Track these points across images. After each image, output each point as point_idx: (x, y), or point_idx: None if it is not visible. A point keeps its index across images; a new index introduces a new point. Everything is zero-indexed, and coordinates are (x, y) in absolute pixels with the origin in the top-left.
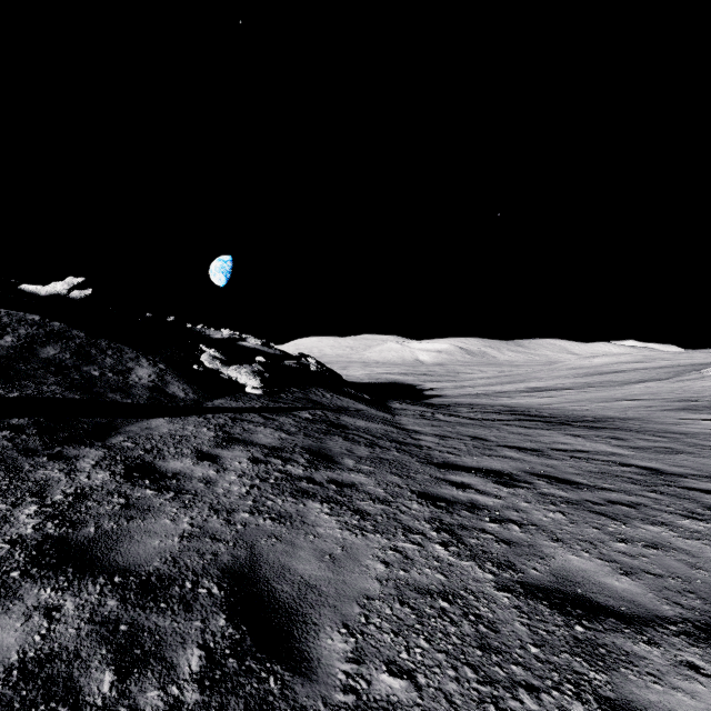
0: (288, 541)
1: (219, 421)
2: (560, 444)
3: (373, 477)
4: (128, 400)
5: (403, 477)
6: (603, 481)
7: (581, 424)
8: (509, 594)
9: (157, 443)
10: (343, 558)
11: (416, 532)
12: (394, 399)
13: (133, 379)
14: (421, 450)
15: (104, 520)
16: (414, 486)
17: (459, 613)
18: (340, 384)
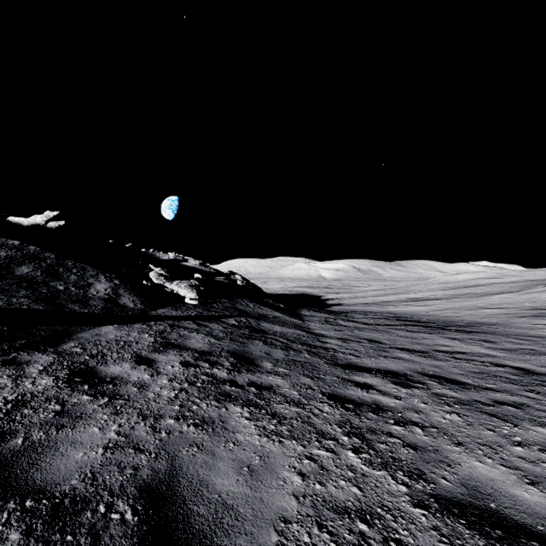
0: (208, 450)
1: (159, 328)
2: (441, 346)
3: (288, 379)
4: (85, 310)
5: (314, 378)
6: (485, 381)
7: (455, 329)
8: (425, 511)
9: (102, 349)
10: (261, 469)
11: (328, 437)
12: (304, 307)
13: (92, 292)
14: (328, 352)
15: (35, 429)
16: (324, 387)
17: (379, 539)
18: (261, 296)
